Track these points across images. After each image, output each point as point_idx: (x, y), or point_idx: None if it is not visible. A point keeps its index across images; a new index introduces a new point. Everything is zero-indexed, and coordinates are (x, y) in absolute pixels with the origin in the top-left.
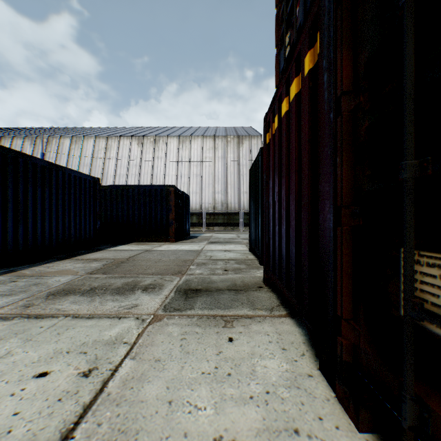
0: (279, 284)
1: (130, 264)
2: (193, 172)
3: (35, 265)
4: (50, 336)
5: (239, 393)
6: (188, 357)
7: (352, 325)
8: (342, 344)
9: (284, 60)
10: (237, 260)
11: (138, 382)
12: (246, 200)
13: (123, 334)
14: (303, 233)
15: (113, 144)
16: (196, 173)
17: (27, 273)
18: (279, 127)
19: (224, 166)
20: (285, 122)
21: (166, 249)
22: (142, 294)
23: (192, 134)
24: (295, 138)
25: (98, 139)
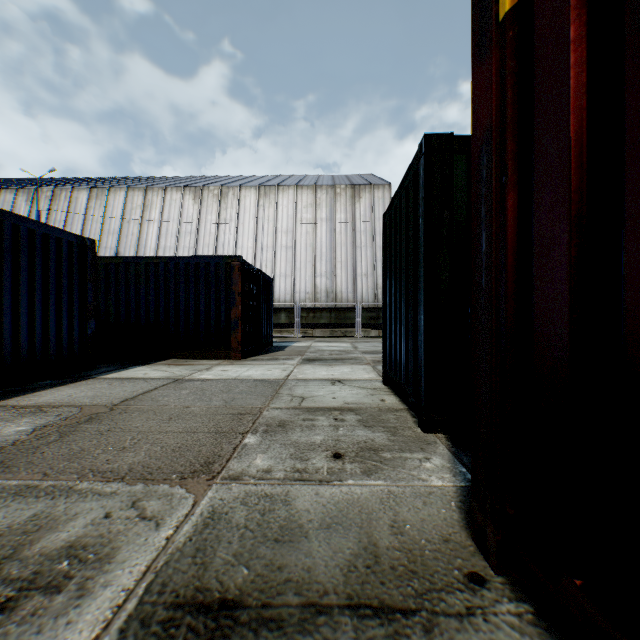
0: None
1: (104, 425)
2: (281, 243)
3: None
4: None
5: None
6: None
7: None
8: None
9: None
10: (361, 410)
11: None
12: (366, 287)
13: None
14: None
15: (155, 199)
16: (285, 244)
17: None
18: None
19: (330, 233)
20: None
21: (217, 376)
22: None
23: (280, 183)
24: None
25: (131, 192)
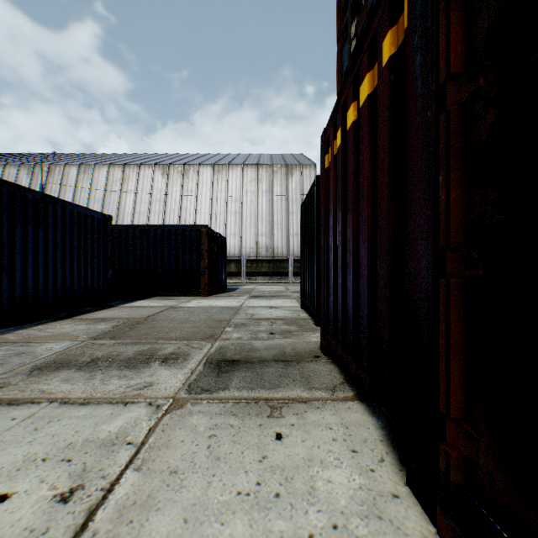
0: (343, 355)
1: (148, 325)
2: (231, 209)
3: (23, 327)
4: (23, 433)
5: (292, 529)
6: (218, 467)
7: (465, 429)
8: (449, 457)
9: (349, 58)
10: (286, 319)
11: (141, 510)
12: (296, 243)
13: (128, 429)
14: (380, 288)
15: (131, 174)
16: (234, 210)
17: (11, 338)
18: (343, 145)
19: (269, 202)
20: (352, 137)
21: (196, 305)
22: (160, 368)
23: (230, 162)
24: (368, 155)
25: (112, 168)
